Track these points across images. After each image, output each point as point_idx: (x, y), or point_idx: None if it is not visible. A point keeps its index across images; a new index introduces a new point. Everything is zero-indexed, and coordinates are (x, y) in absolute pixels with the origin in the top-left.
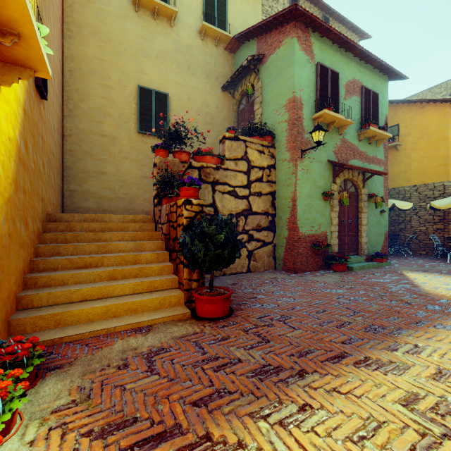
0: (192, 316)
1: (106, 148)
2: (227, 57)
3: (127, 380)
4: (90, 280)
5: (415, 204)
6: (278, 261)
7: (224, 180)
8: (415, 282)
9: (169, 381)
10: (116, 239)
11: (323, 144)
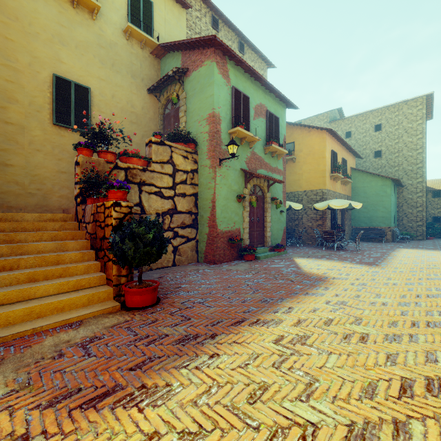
0: (122, 308)
1: (12, 137)
2: (153, 61)
3: (65, 365)
4: (5, 283)
5: (305, 205)
6: (200, 255)
7: (151, 181)
8: (299, 265)
9: (106, 359)
10: (33, 239)
11: (236, 156)
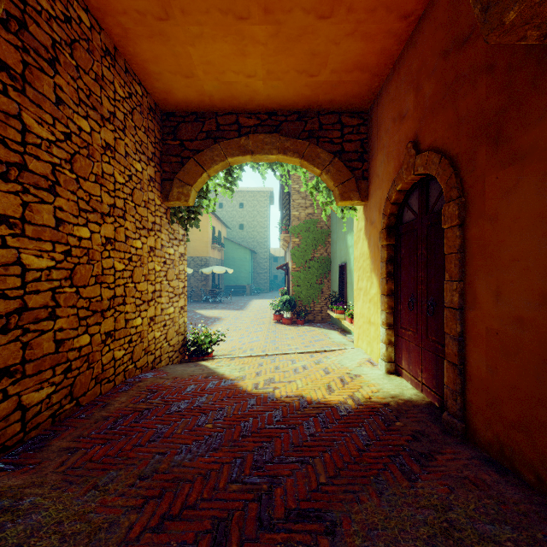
0: None
1: None
2: None
3: None
4: None
5: (192, 268)
6: None
7: None
8: (202, 314)
9: None
10: None
11: None
